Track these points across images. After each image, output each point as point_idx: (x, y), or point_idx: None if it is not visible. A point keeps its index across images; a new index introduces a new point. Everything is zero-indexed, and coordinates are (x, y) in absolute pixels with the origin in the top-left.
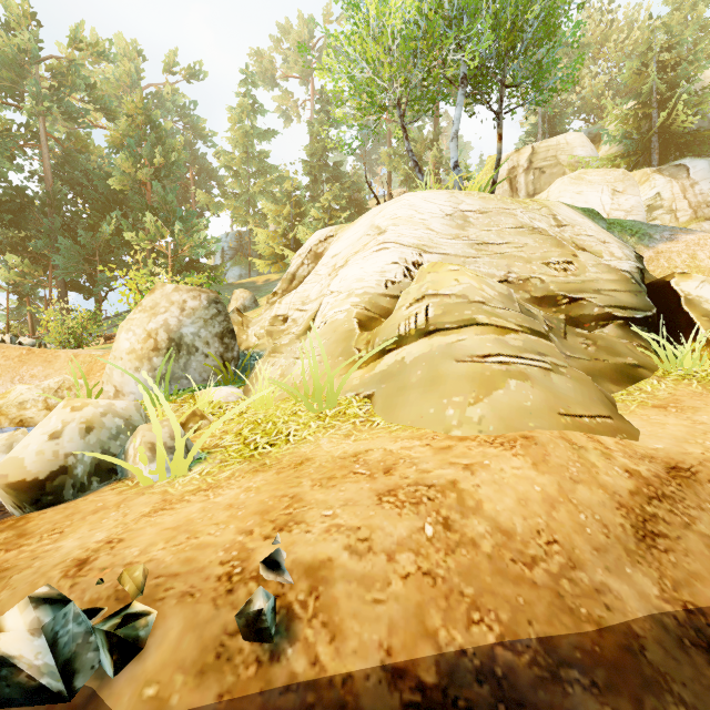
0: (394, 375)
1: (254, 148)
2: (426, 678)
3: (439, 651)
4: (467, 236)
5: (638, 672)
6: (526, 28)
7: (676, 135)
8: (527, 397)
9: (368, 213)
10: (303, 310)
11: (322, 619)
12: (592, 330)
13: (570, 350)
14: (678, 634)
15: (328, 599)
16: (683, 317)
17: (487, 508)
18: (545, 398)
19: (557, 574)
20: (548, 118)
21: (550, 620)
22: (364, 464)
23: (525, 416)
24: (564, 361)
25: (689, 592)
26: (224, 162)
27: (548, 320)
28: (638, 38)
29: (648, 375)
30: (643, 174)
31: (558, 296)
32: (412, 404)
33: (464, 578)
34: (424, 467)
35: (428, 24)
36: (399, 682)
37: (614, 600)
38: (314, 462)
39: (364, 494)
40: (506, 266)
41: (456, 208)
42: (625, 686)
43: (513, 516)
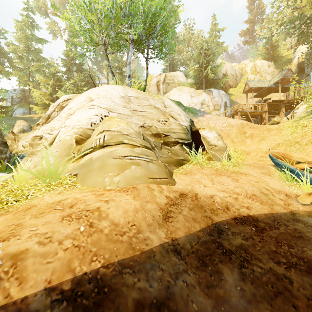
0: (87, 165)
1: (34, 45)
2: (65, 288)
3: (74, 276)
4: (129, 107)
5: (150, 264)
6: (156, 27)
7: (209, 80)
8: (138, 172)
9: (88, 91)
10: (51, 133)
11: (16, 276)
12: (172, 146)
13: (162, 154)
14: (167, 248)
15: (22, 267)
16: (201, 143)
17: (110, 216)
18: (145, 172)
19: (132, 236)
20: (172, 64)
21: (124, 253)
22: (61, 205)
23: (135, 179)
24: (155, 158)
25: (174, 234)
26: (12, 49)
27: (155, 142)
28: (200, 42)
29: (186, 163)
30: (200, 91)
31: (161, 134)
32: (93, 177)
33: (93, 245)
34: (88, 203)
35: (116, 13)
36: (52, 293)
37: (149, 242)
38: (37, 207)
39: (56, 218)
40: (143, 121)
41: (126, 94)
42: (144, 269)
43: (120, 218)
